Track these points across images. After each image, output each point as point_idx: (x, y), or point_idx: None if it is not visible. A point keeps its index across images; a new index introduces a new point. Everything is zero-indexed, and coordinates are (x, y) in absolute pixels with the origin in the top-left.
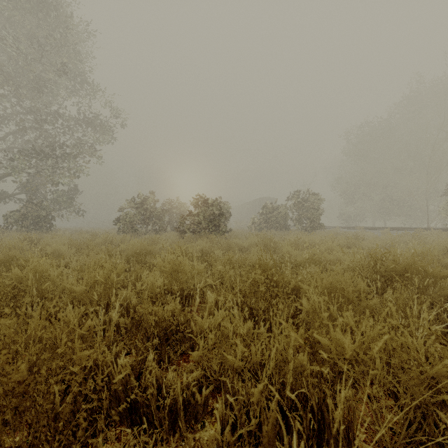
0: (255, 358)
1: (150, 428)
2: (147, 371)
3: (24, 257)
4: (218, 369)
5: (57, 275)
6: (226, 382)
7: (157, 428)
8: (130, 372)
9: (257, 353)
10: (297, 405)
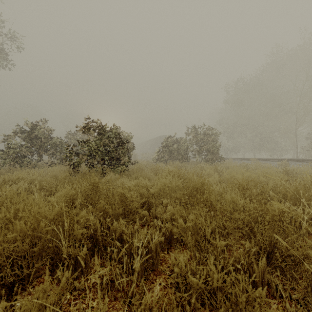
0: None
1: None
2: None
3: None
4: None
5: None
6: None
7: None
8: None
9: None
10: None
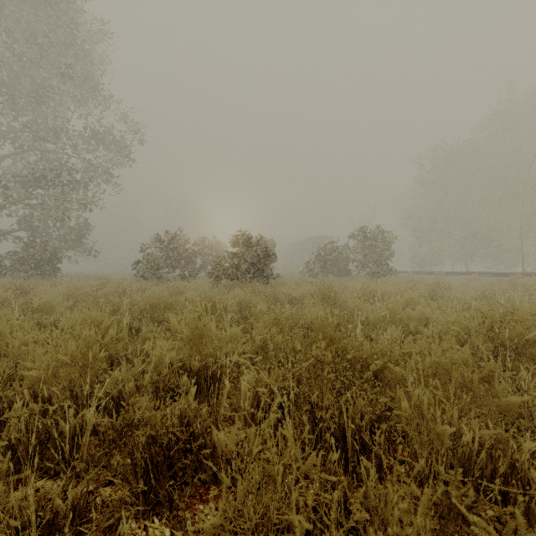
0: None
1: None
2: None
3: None
4: None
5: (22, 343)
6: None
7: None
8: None
9: None
10: None
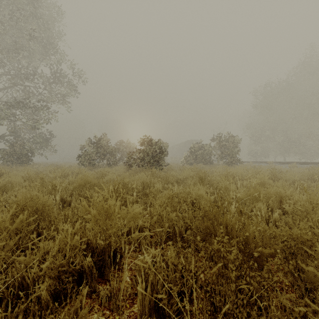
0: None
1: None
2: None
3: None
4: None
5: None
6: None
7: None
8: None
9: None
10: None
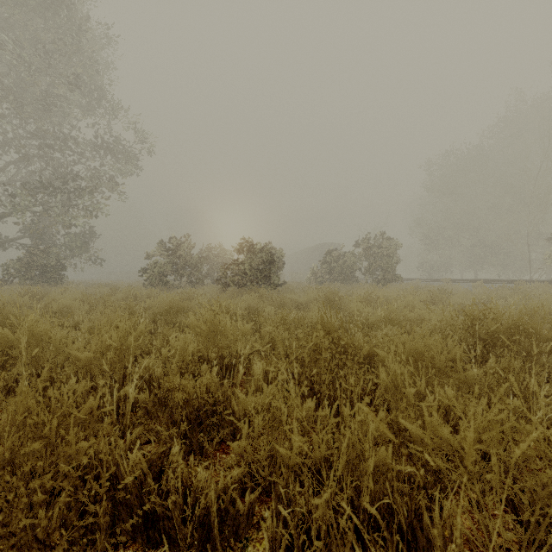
0: (317, 452)
1: (172, 549)
2: (169, 469)
3: (21, 315)
4: (268, 465)
5: (60, 338)
6: (278, 484)
7: (183, 550)
8: (146, 470)
9: (321, 446)
10: (380, 523)
